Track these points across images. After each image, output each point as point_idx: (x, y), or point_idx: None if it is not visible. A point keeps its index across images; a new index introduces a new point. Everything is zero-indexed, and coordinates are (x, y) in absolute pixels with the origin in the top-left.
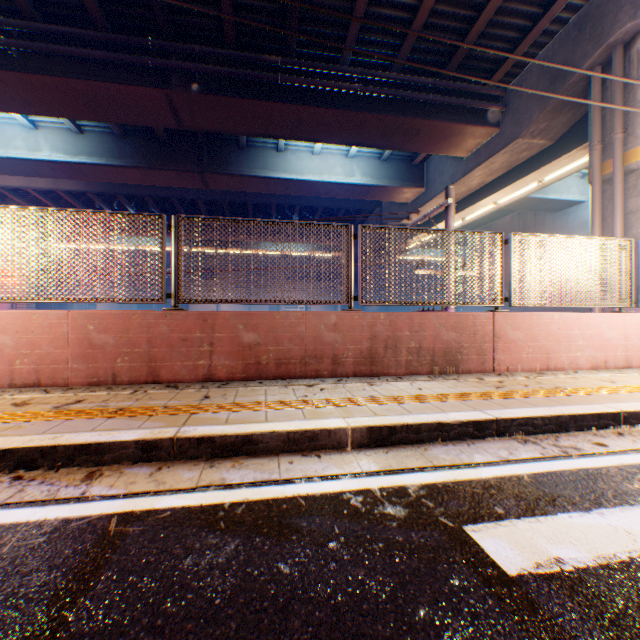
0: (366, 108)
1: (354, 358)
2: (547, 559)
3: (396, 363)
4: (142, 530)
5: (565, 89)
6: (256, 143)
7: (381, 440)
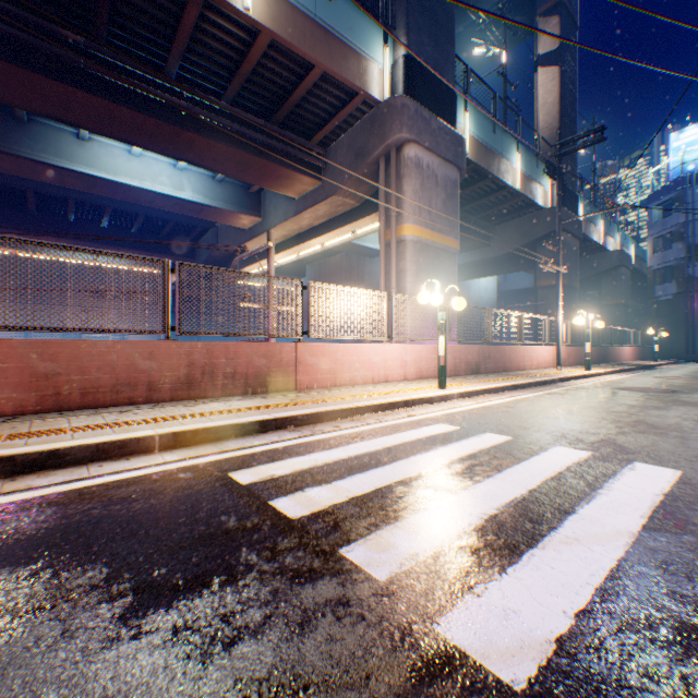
0: (196, 129)
1: (172, 384)
2: (268, 475)
3: (214, 387)
4: None
5: (365, 167)
6: (45, 120)
7: (187, 442)
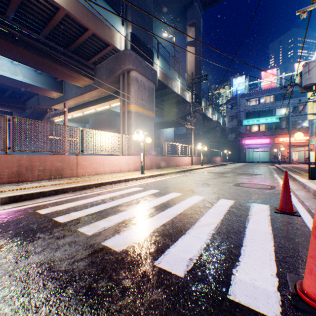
0: (24, 47)
1: (9, 175)
2: (55, 210)
3: (33, 176)
4: None
5: (114, 77)
6: None
7: (16, 200)
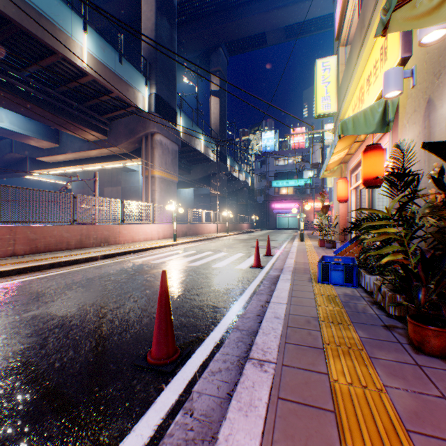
0: (37, 103)
1: (76, 242)
2: (142, 260)
3: (90, 243)
4: (81, 270)
5: (135, 138)
6: None
7: (107, 257)
